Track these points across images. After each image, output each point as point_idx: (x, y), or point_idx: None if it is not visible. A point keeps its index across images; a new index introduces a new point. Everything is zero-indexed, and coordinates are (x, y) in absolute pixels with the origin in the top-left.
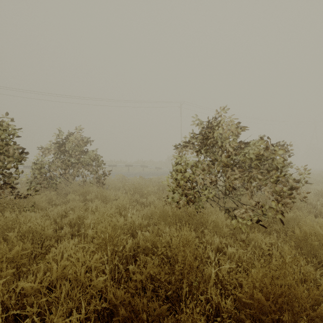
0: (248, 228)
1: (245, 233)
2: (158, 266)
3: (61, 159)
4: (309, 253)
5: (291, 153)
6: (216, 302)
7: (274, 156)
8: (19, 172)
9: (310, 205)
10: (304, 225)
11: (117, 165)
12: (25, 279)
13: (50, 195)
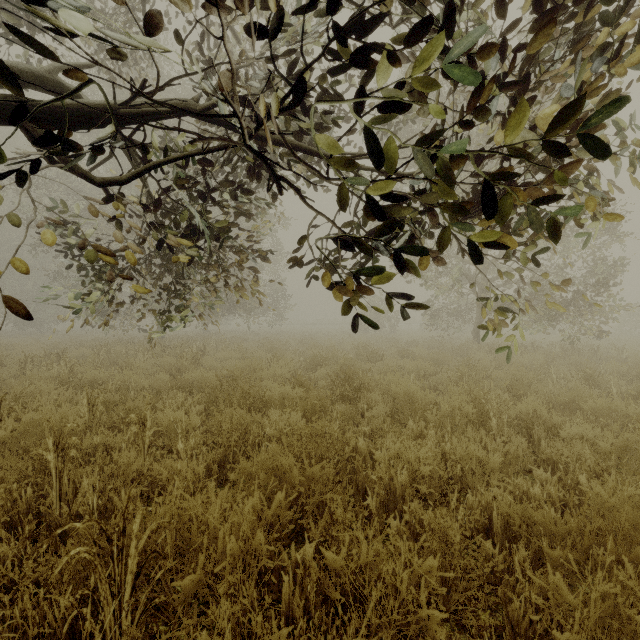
0: None
1: None
2: None
3: None
4: None
5: None
6: None
7: None
8: None
9: None
10: None
11: None
12: None
13: None
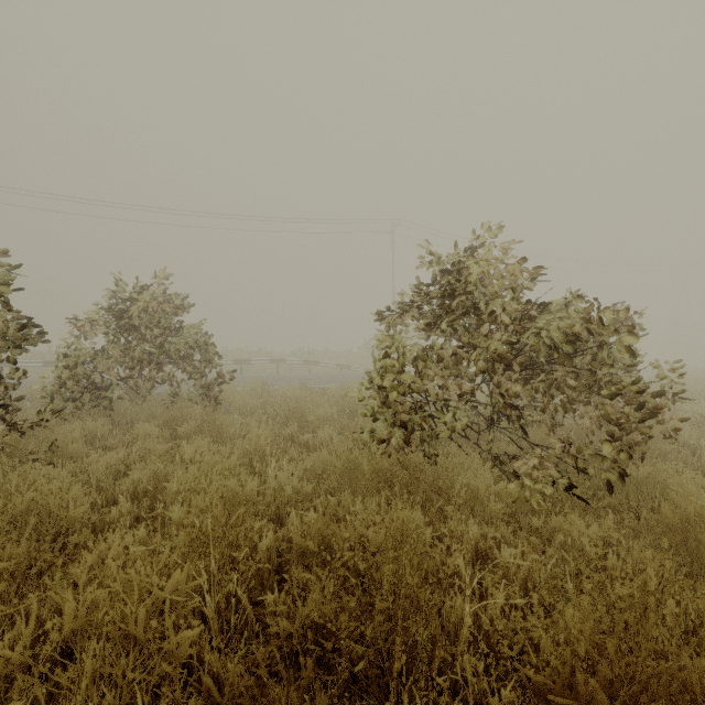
0: (546, 501)
1: (539, 513)
2: (337, 594)
3: (123, 344)
4: (694, 561)
5: (641, 330)
6: (477, 692)
7: (605, 334)
8: (22, 373)
9: (684, 447)
10: (683, 495)
11: (253, 359)
12: (9, 630)
13: (94, 425)
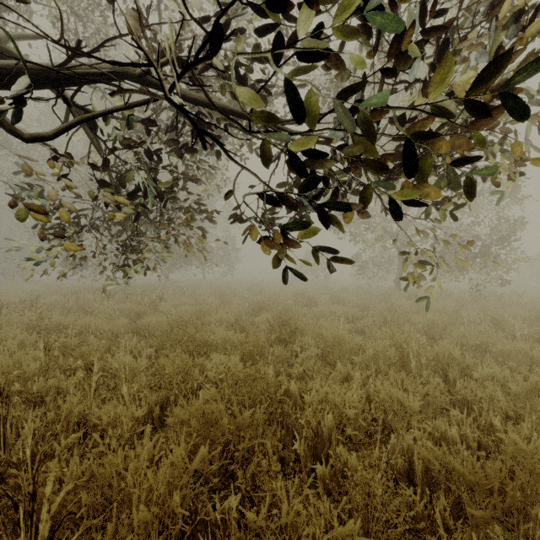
0: None
1: None
2: None
3: None
4: None
5: None
6: None
7: None
8: None
9: None
10: None
11: None
12: None
13: None
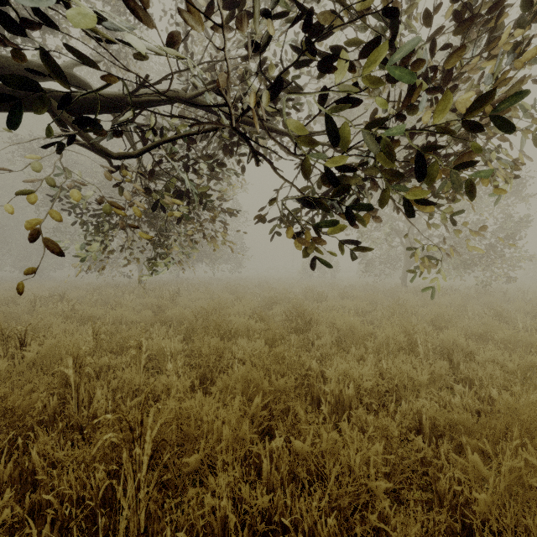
0: None
1: None
2: None
3: None
4: None
5: None
6: None
7: None
8: None
9: None
10: None
11: None
12: None
13: None
